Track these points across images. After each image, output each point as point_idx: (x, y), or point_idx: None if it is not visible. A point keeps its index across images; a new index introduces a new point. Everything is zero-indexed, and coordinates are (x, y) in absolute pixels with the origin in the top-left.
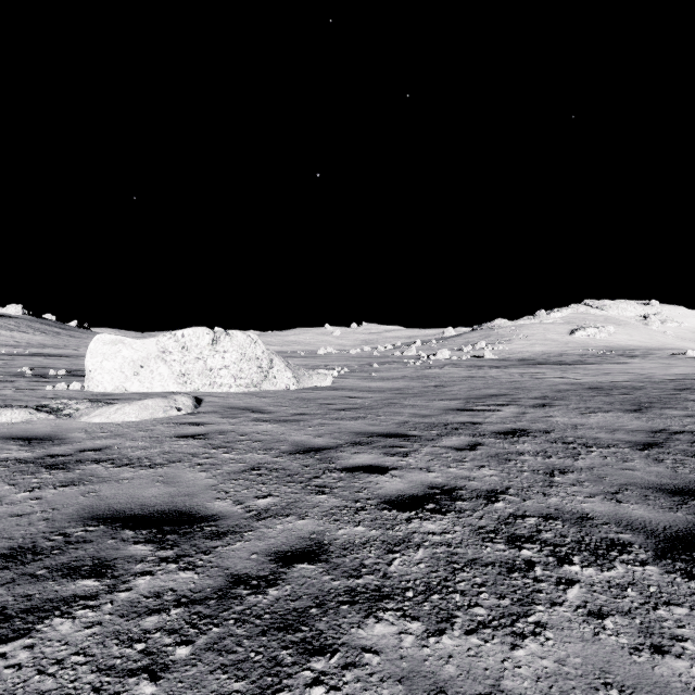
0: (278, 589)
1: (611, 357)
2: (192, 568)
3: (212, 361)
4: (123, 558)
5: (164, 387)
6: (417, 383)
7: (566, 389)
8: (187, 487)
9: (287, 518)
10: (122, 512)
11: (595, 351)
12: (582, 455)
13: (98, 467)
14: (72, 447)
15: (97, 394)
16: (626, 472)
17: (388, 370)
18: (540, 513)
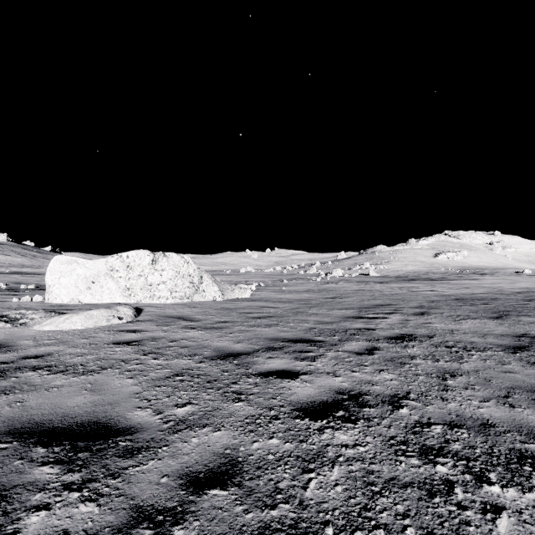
0: (185, 527)
1: (467, 275)
2: (95, 498)
3: (152, 277)
4: (23, 485)
5: (112, 299)
6: (318, 295)
7: (437, 300)
8: (112, 394)
9: (203, 430)
10: (41, 424)
11: (454, 270)
12: (465, 358)
13: (33, 374)
14: (16, 355)
15: (54, 305)
16: (508, 375)
17: (295, 285)
18: (443, 420)
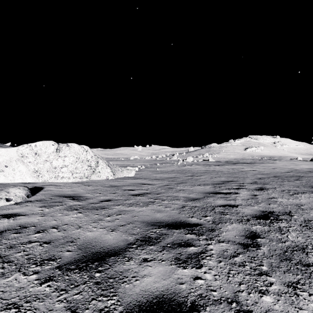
0: None
1: (266, 160)
2: None
3: (56, 162)
4: None
5: (23, 179)
6: (181, 174)
7: (262, 177)
8: None
9: None
10: None
11: (257, 157)
12: None
13: None
14: None
15: None
16: None
17: (164, 167)
18: None
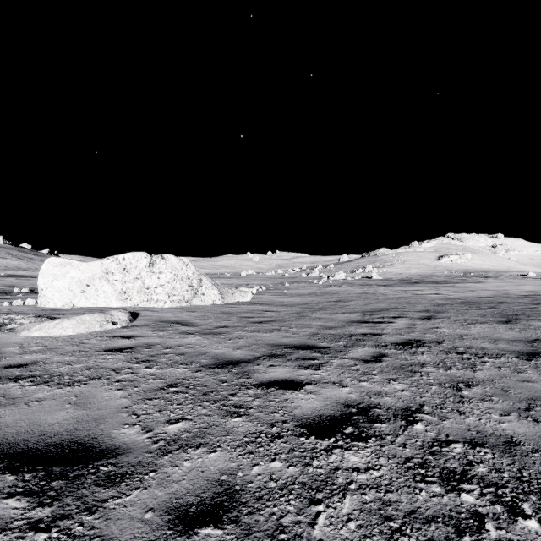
0: None
1: (471, 278)
2: (65, 540)
3: (149, 280)
4: None
5: (107, 303)
6: (321, 299)
7: (443, 303)
8: (98, 409)
9: (196, 451)
10: (14, 445)
11: (458, 273)
12: (478, 366)
13: (14, 386)
14: None
15: (47, 309)
16: (526, 385)
17: (297, 288)
18: (463, 437)
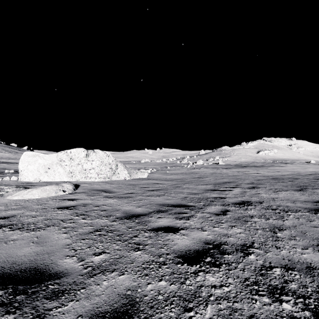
0: None
1: (277, 164)
2: None
3: (86, 165)
4: None
5: (61, 178)
6: (189, 176)
7: (261, 179)
8: (50, 246)
9: (111, 274)
10: None
11: (269, 161)
12: (285, 217)
13: None
14: None
15: (24, 183)
16: (315, 229)
17: (174, 170)
18: (280, 263)
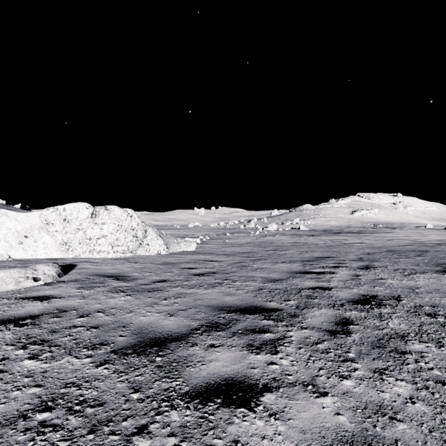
0: None
1: (381, 229)
2: None
3: (91, 231)
4: None
5: (48, 254)
6: (260, 248)
7: (372, 252)
8: None
9: None
10: None
11: (369, 224)
12: None
13: None
14: None
15: None
16: None
17: (237, 238)
18: None
